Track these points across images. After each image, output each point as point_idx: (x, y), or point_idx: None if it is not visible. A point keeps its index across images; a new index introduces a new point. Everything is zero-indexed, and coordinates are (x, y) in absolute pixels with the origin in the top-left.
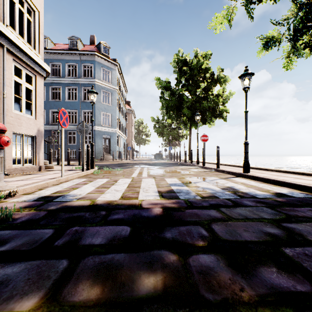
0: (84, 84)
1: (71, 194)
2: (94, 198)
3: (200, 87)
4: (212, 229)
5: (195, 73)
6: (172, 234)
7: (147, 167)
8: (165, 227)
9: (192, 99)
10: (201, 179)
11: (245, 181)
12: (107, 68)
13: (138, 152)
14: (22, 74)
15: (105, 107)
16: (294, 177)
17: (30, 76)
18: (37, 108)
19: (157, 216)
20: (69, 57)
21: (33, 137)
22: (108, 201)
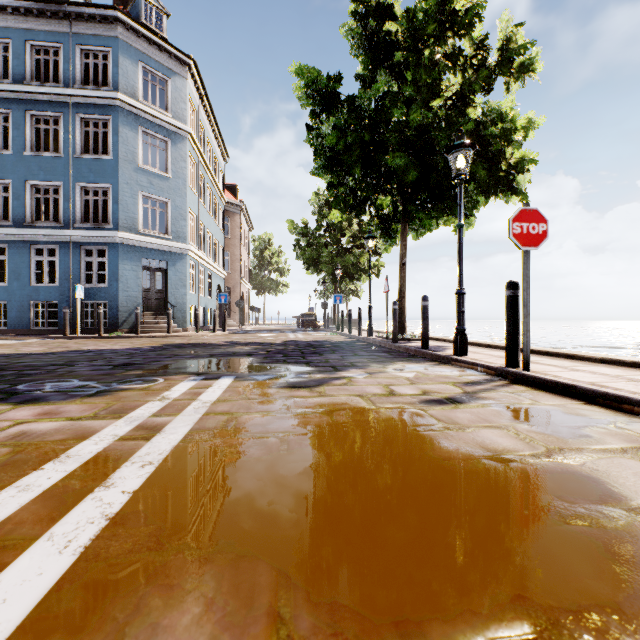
0: (84, 106)
1: None
2: None
3: (440, 89)
4: None
5: (430, 32)
6: None
7: (231, 381)
8: None
9: None
10: None
11: None
12: (159, 68)
13: (258, 311)
14: None
15: (150, 177)
16: None
17: None
18: None
19: None
20: (37, 24)
21: None
22: None
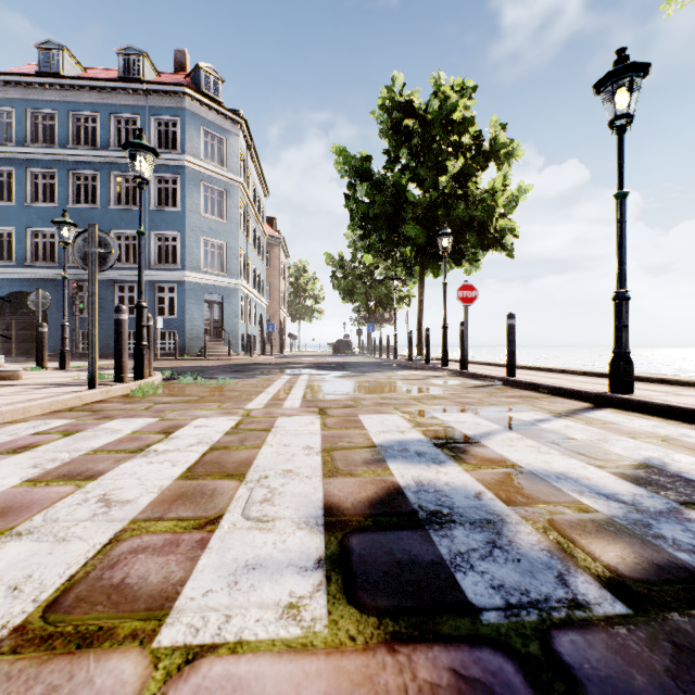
0: (157, 167)
1: None
2: None
3: (446, 169)
4: None
5: (436, 134)
6: None
7: (309, 375)
8: None
9: (427, 199)
10: (489, 419)
11: (660, 428)
12: (217, 130)
13: (295, 337)
14: None
15: (210, 224)
16: None
17: None
18: None
19: None
20: (120, 99)
21: None
22: None
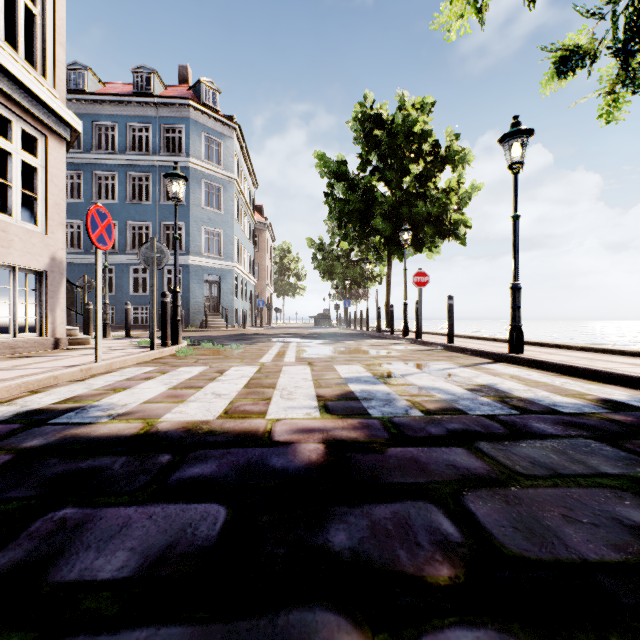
0: (166, 168)
1: (104, 404)
2: (155, 415)
3: (409, 172)
4: (470, 516)
5: (400, 143)
6: (351, 533)
7: (297, 343)
8: (329, 509)
9: (393, 197)
10: (416, 368)
11: (518, 372)
12: (215, 134)
13: (280, 311)
14: (13, 131)
15: (209, 215)
16: (627, 362)
17: (34, 138)
18: (49, 209)
19: (310, 468)
20: (135, 111)
21: (41, 274)
22: (190, 422)
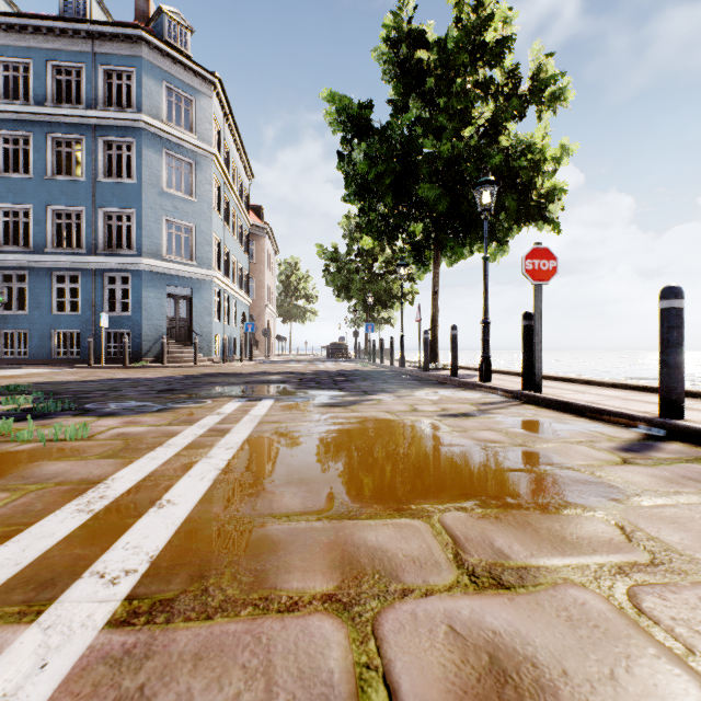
0: (107, 128)
1: None
2: None
3: (472, 117)
4: None
5: (461, 63)
6: None
7: (273, 402)
8: None
9: None
10: None
11: None
12: (184, 88)
13: (285, 340)
14: None
15: (174, 202)
16: None
17: None
18: None
19: None
20: (59, 43)
21: None
22: None
